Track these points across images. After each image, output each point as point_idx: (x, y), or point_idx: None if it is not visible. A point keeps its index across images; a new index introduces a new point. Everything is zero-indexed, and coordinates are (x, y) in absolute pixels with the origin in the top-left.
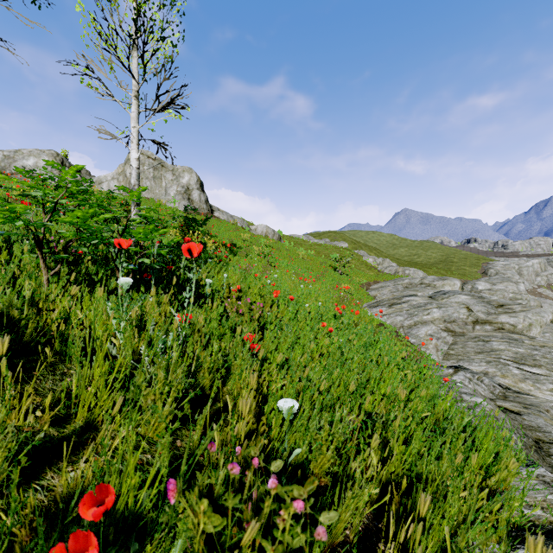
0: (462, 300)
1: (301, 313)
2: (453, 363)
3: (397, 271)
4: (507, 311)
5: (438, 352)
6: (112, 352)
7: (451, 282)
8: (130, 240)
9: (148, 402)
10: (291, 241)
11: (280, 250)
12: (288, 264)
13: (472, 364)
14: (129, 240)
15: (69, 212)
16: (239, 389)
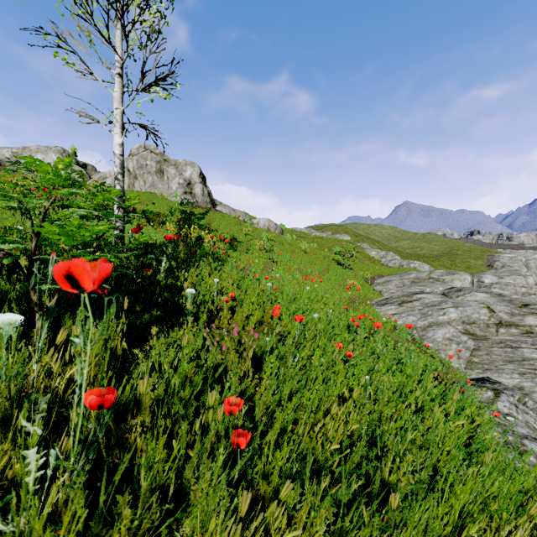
0: (481, 298)
1: (310, 327)
2: (478, 373)
3: (402, 265)
4: (534, 312)
5: (460, 359)
6: None
7: (461, 276)
8: None
9: None
10: (293, 234)
11: (282, 243)
12: (290, 259)
13: (502, 375)
14: None
15: None
16: None
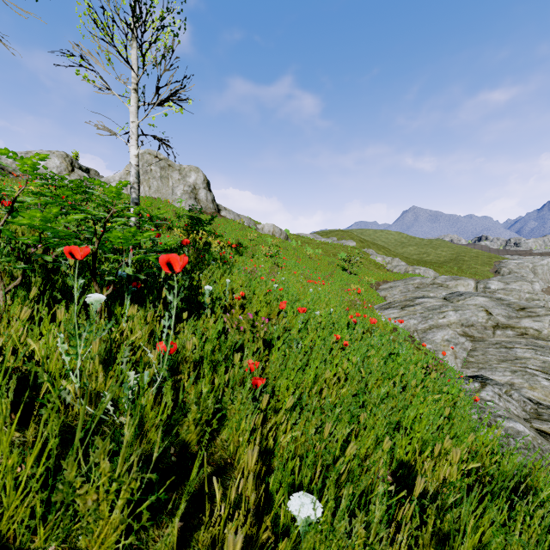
0: (480, 302)
1: (312, 322)
2: (473, 372)
3: (407, 270)
4: (530, 315)
5: (457, 359)
6: (66, 400)
7: (465, 282)
8: (89, 250)
9: (90, 502)
10: (298, 240)
11: (287, 249)
12: (295, 264)
13: (495, 373)
14: (87, 250)
15: (24, 213)
16: (237, 443)
